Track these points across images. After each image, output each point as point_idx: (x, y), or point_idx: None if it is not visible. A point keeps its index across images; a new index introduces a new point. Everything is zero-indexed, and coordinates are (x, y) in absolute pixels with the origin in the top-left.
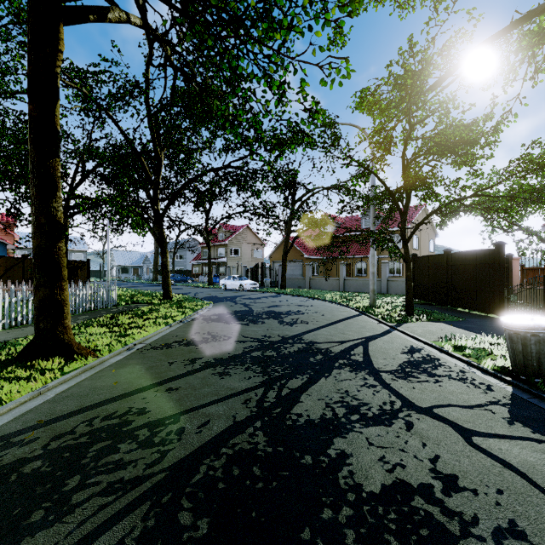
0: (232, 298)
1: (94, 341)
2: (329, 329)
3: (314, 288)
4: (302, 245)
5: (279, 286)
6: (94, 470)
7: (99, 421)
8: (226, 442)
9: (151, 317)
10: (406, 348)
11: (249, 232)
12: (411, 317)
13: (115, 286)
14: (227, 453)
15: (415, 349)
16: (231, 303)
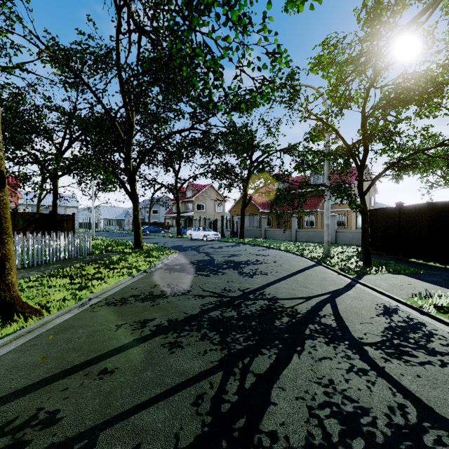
0: (196, 247)
1: (50, 295)
2: (289, 281)
3: (269, 238)
4: (258, 201)
5: (238, 236)
6: None
7: None
8: None
9: (117, 266)
10: (380, 308)
11: (213, 190)
12: (370, 268)
13: (89, 237)
14: None
15: (390, 309)
16: (194, 252)
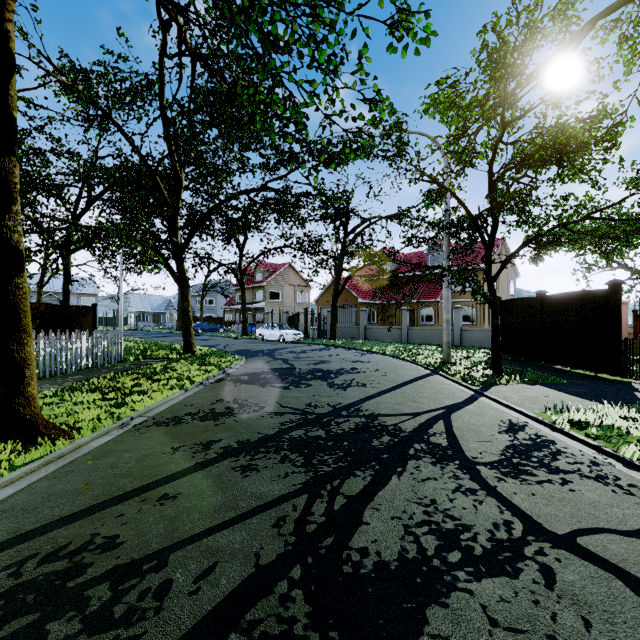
0: (269, 352)
1: (78, 414)
2: (394, 394)
3: (371, 339)
4: (356, 287)
5: (328, 337)
6: None
7: (34, 564)
8: (239, 617)
9: (163, 377)
10: (504, 424)
11: (292, 272)
12: (500, 377)
13: (121, 337)
14: None
15: (517, 426)
16: (268, 358)
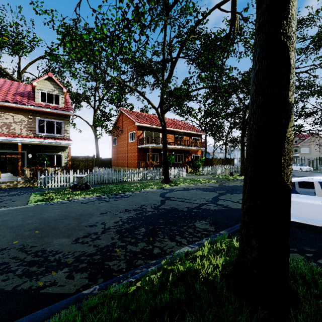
0: None
1: None
2: None
3: None
4: None
5: None
6: None
7: None
8: None
9: None
10: None
11: (317, 137)
12: None
13: None
14: None
15: None
16: None
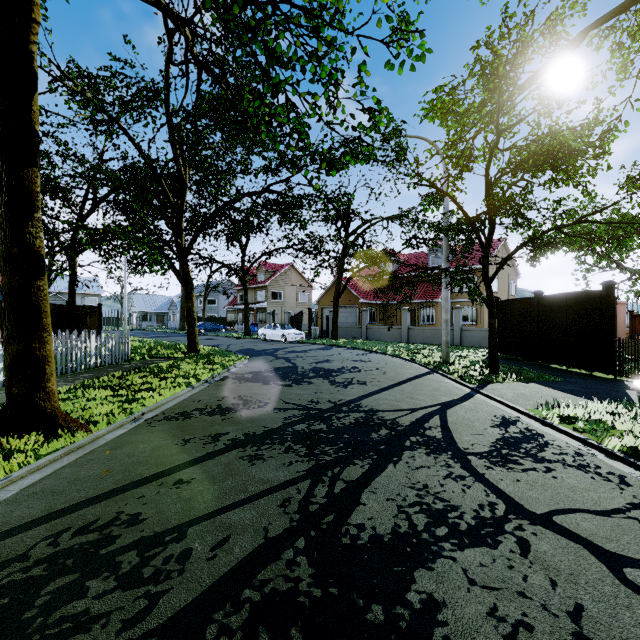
0: (272, 351)
1: (92, 409)
2: (393, 391)
3: (372, 338)
4: (357, 287)
5: (330, 336)
6: (39, 633)
7: (68, 536)
8: (252, 577)
9: (169, 375)
10: (497, 419)
11: (294, 272)
12: (496, 376)
13: (128, 337)
14: (252, 599)
15: (509, 420)
16: (270, 358)
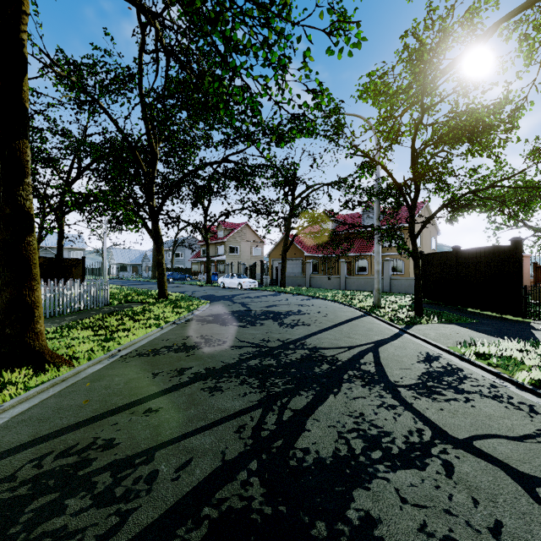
0: (230, 297)
1: (75, 347)
2: (333, 331)
3: (314, 286)
4: (302, 243)
5: (279, 284)
6: None
7: (51, 459)
8: (211, 496)
9: (142, 318)
10: (422, 356)
11: (249, 230)
12: (421, 318)
13: (107, 285)
14: (210, 516)
15: (433, 357)
16: (228, 302)
